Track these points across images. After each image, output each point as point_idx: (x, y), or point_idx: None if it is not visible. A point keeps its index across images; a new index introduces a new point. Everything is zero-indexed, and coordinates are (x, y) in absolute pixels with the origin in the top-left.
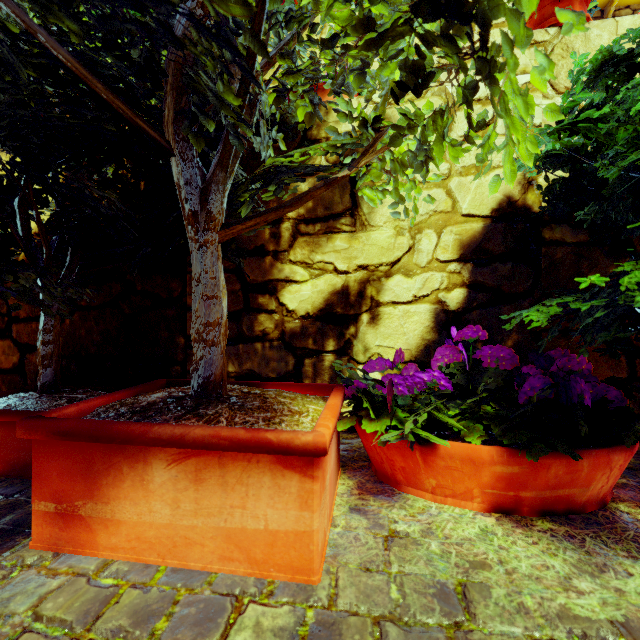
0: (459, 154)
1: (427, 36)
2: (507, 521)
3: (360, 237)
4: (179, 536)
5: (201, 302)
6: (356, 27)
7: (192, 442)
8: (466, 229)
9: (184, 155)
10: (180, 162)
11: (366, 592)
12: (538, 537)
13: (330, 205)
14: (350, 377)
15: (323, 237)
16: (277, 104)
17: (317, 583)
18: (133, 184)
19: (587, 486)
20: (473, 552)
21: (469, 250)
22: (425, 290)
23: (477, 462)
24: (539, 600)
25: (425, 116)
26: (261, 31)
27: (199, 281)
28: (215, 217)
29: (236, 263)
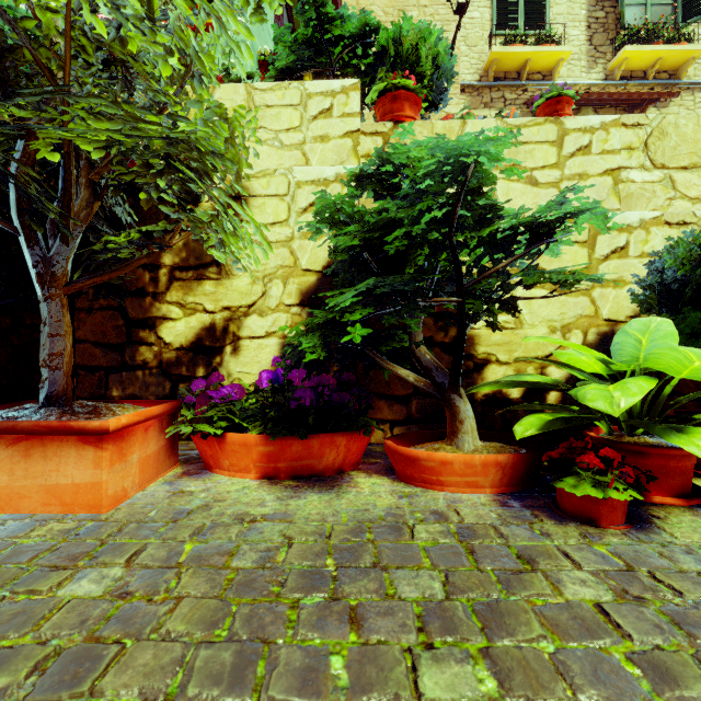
0: (237, 241)
1: (184, 178)
2: (267, 482)
3: (225, 284)
4: (14, 493)
5: (47, 339)
6: (141, 167)
7: (21, 430)
8: (305, 281)
9: (29, 236)
10: (26, 241)
11: (134, 514)
12: (276, 488)
13: (200, 256)
14: (182, 393)
15: (195, 282)
16: (116, 194)
17: (105, 513)
18: (12, 236)
19: (321, 458)
20: (224, 496)
21: (307, 297)
22: (275, 328)
23: (248, 445)
24: (236, 510)
25: (275, 190)
26: (72, 168)
27: (46, 324)
28: (59, 278)
29: (120, 302)
